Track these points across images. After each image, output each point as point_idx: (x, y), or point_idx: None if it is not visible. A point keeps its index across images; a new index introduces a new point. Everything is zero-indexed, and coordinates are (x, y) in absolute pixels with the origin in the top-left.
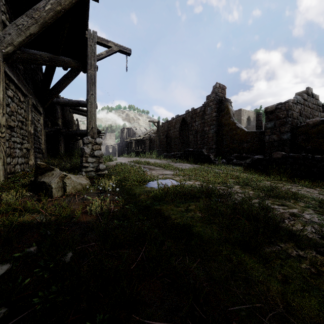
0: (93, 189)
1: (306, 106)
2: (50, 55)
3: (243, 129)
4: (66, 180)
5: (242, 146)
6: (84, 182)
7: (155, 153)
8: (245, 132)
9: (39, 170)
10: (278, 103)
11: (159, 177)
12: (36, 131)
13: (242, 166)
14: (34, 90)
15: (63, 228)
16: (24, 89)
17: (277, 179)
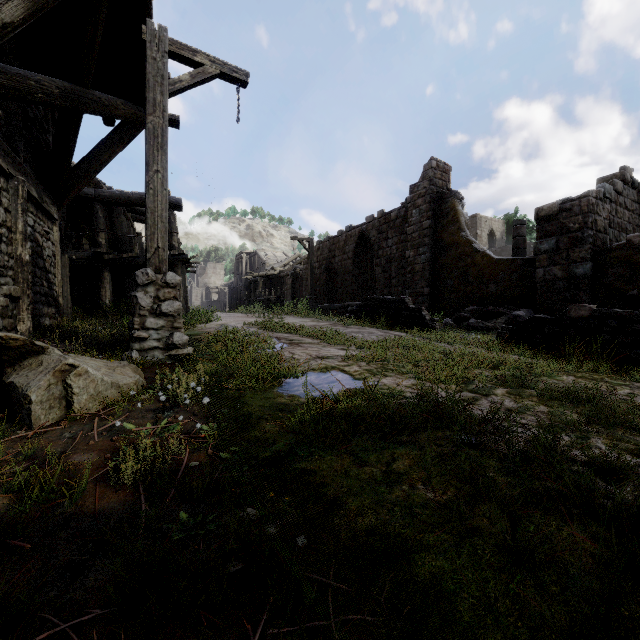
0: (149, 397)
1: (621, 206)
2: (64, 84)
3: (488, 254)
4: (73, 381)
5: (486, 289)
6: (128, 380)
7: (303, 305)
8: (492, 260)
9: (6, 353)
10: (562, 199)
11: (311, 367)
12: (39, 258)
13: (488, 332)
14: (35, 166)
15: (16, 544)
16: (2, 161)
17: (588, 369)
